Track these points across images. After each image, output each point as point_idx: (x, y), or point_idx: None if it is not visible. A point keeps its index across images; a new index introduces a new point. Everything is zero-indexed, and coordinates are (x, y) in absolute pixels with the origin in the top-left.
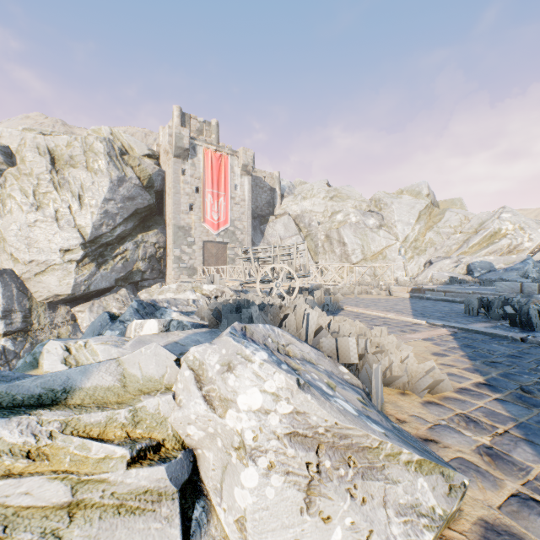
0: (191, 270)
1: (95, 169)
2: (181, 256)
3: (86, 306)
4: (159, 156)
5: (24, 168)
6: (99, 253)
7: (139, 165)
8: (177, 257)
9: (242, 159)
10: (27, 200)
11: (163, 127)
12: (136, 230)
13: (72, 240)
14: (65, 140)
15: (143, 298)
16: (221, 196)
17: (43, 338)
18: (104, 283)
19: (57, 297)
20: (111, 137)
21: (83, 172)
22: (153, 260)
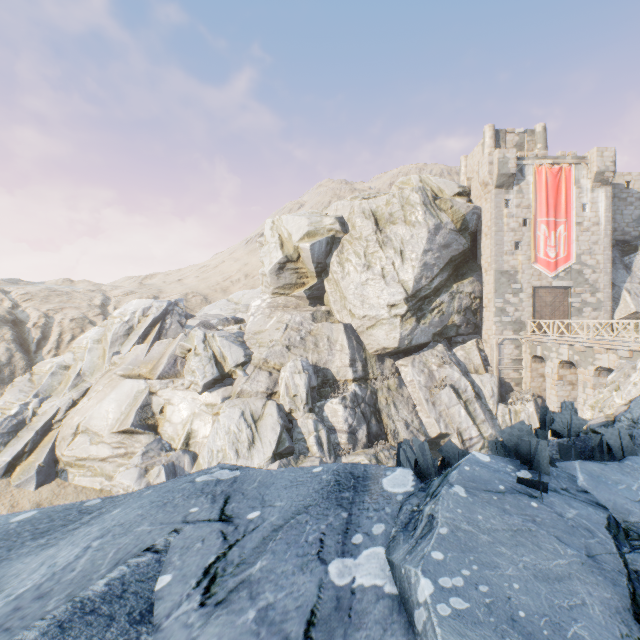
0: (517, 324)
1: (412, 221)
2: (504, 307)
3: (408, 361)
4: (469, 192)
5: (354, 233)
6: (417, 307)
7: (451, 208)
8: (499, 309)
9: (595, 166)
10: (360, 261)
11: (465, 156)
12: (449, 280)
13: (396, 296)
14: (384, 199)
15: (458, 355)
16: (559, 224)
17: (377, 387)
18: (422, 337)
19: (384, 350)
20: (420, 184)
21: (401, 227)
22: (468, 312)
